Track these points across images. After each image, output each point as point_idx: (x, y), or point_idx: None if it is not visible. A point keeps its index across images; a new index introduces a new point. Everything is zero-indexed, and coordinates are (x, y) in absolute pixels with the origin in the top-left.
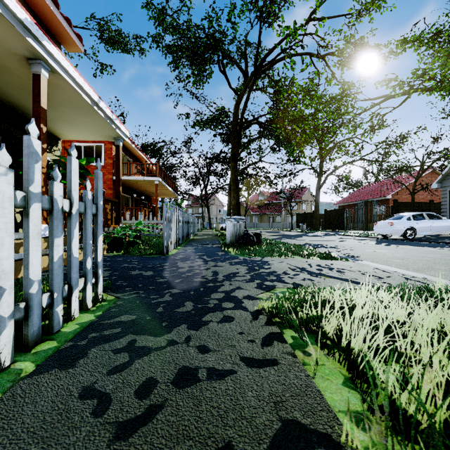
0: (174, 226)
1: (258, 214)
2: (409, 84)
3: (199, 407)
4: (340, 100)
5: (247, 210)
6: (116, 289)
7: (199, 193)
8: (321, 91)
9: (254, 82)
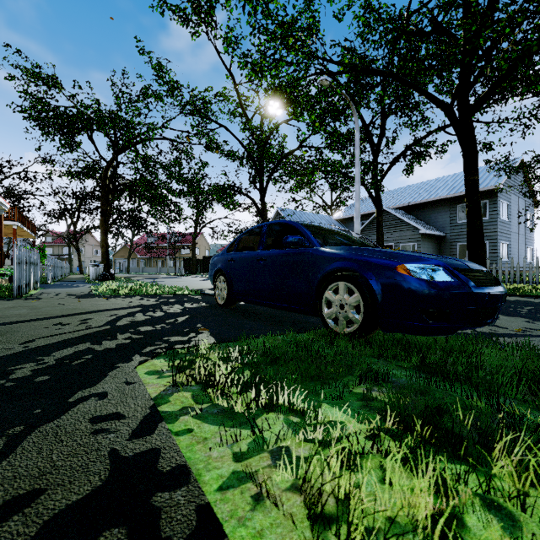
0: (51, 269)
1: (146, 257)
2: (209, 193)
3: (73, 289)
4: (192, 181)
5: (131, 253)
6: (41, 287)
7: (65, 232)
8: (179, 171)
9: (117, 167)
